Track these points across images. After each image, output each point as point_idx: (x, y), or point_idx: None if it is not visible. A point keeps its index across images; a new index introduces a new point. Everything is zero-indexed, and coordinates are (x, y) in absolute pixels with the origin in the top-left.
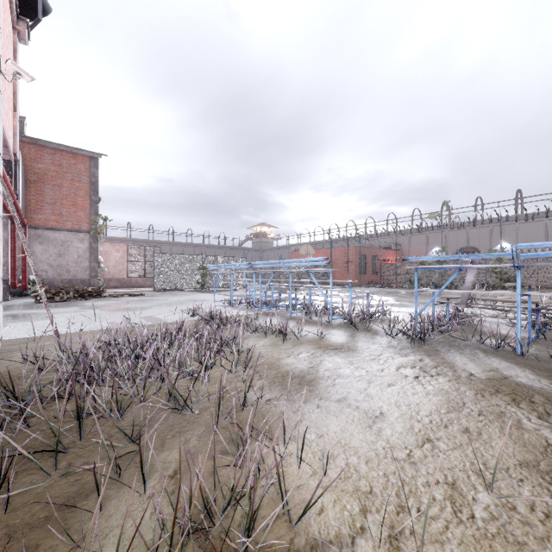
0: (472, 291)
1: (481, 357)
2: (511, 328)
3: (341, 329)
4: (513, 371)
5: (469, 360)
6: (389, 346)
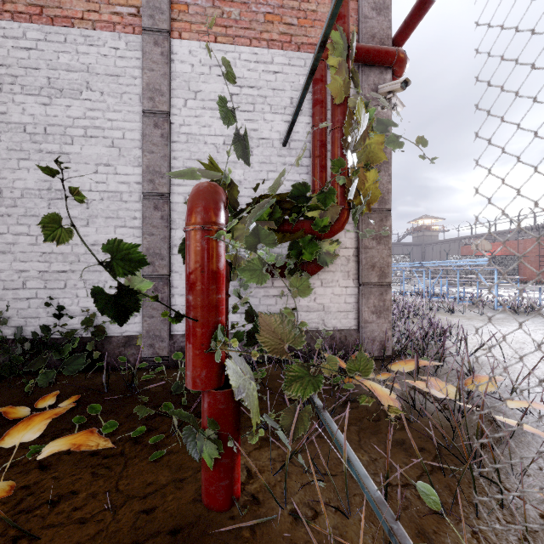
0: None
1: None
2: None
3: (504, 313)
4: None
5: None
6: (540, 322)
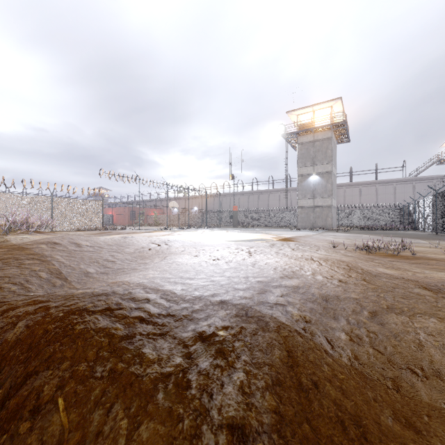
0: None
1: None
2: None
3: None
4: None
5: None
6: None
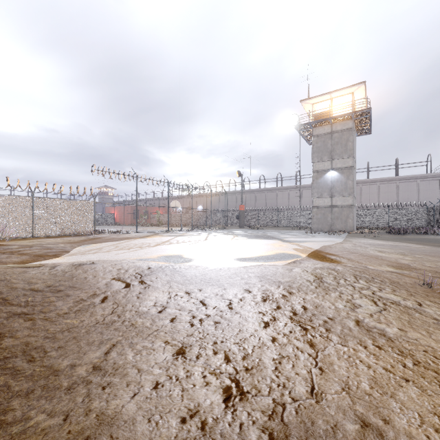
0: None
1: None
2: None
3: None
4: None
5: None
6: None
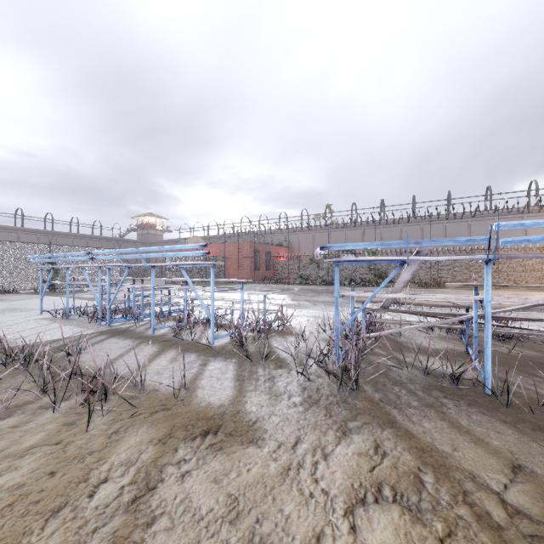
0: (413, 296)
1: (455, 413)
2: (425, 334)
3: (227, 358)
4: (542, 460)
5: (450, 431)
6: (306, 401)
